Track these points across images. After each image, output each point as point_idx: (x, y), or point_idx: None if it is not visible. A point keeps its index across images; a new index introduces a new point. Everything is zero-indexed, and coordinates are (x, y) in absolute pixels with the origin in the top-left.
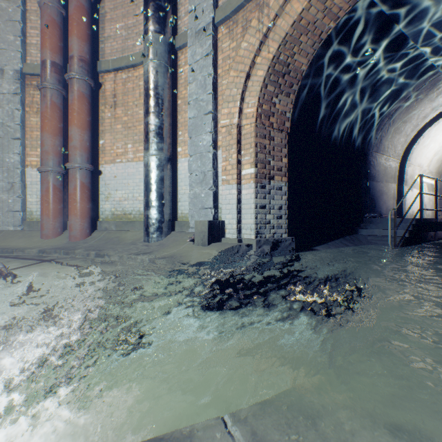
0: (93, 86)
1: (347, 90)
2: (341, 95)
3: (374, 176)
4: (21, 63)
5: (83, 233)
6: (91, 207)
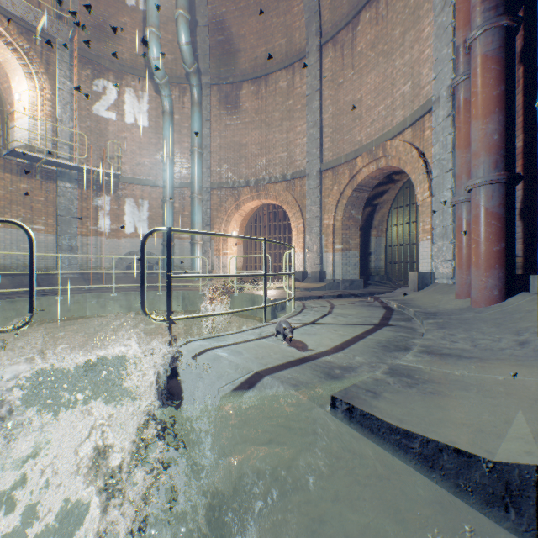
0: (509, 24)
1: None
2: None
3: None
4: (451, 74)
5: (483, 294)
6: (503, 249)
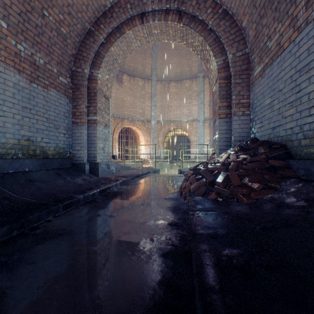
0: None
1: None
2: None
3: None
4: (203, 118)
5: None
6: None
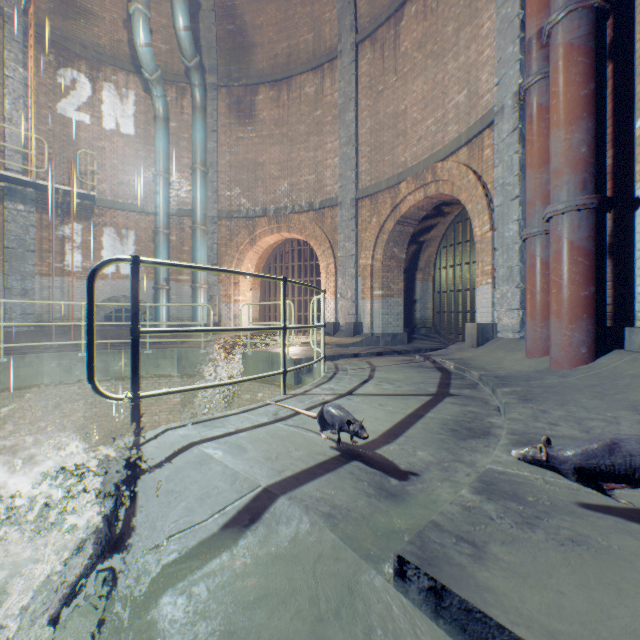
0: (600, 4)
1: None
2: None
3: None
4: (518, 77)
5: (568, 353)
6: (593, 294)
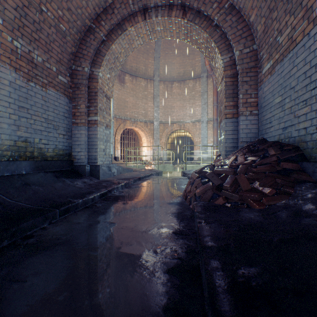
0: None
1: None
2: None
3: None
4: (207, 119)
5: None
6: None
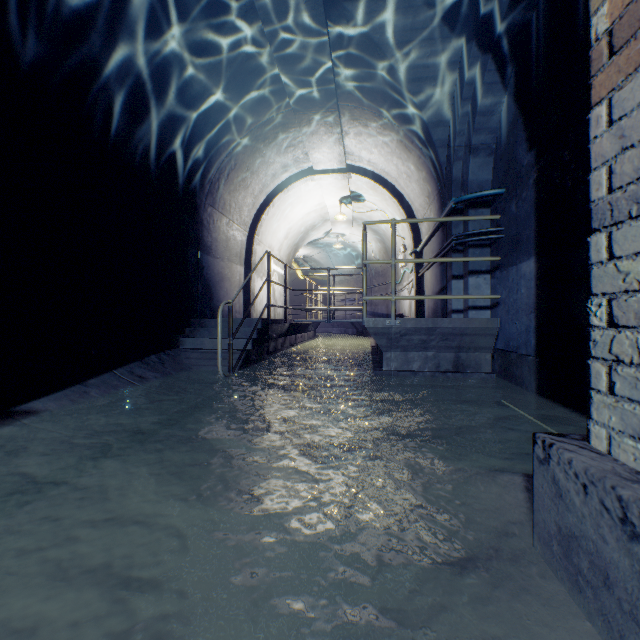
0: None
1: (140, 31)
2: (127, 36)
3: (211, 247)
4: None
5: None
6: None
